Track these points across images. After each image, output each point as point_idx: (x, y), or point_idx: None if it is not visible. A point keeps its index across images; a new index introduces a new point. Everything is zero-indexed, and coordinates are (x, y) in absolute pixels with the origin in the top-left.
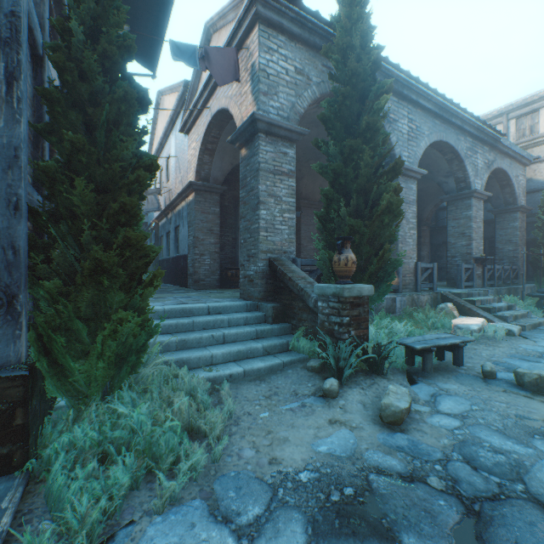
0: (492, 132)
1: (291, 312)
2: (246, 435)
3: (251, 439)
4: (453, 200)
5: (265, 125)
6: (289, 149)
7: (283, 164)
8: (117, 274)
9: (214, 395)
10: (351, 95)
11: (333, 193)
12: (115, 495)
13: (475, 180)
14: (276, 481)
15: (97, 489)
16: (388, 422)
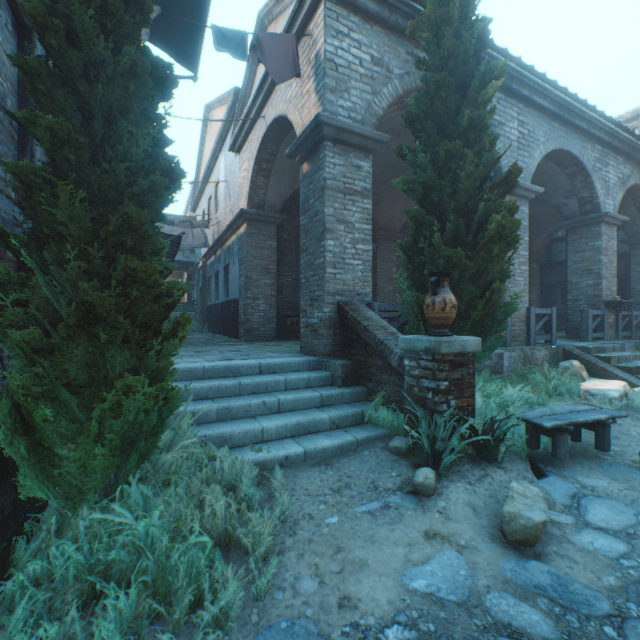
0: (629, 137)
1: (366, 372)
2: (306, 553)
3: (312, 561)
4: (575, 227)
5: (333, 130)
6: (363, 161)
7: (356, 181)
8: (117, 321)
9: (264, 486)
10: (447, 83)
11: (423, 214)
12: None
13: (606, 200)
14: None
15: None
16: (514, 540)
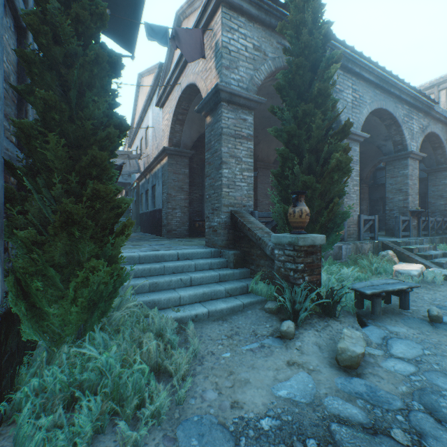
0: (426, 100)
1: (249, 258)
2: (210, 376)
3: (214, 380)
4: (391, 160)
5: (227, 95)
6: (248, 116)
7: (243, 129)
8: (87, 224)
9: (181, 334)
10: (304, 65)
11: (288, 152)
12: (78, 444)
13: (411, 143)
14: (238, 428)
15: (61, 436)
16: (344, 365)
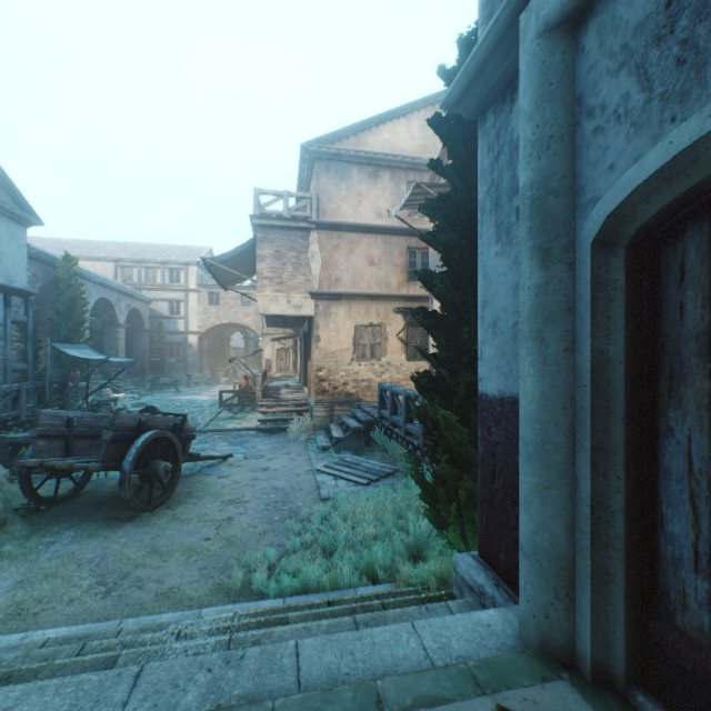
0: (131, 290)
1: None
2: None
3: None
4: (109, 326)
5: None
6: None
7: None
8: None
9: None
10: (74, 307)
11: None
12: None
13: (122, 317)
14: None
15: None
16: None
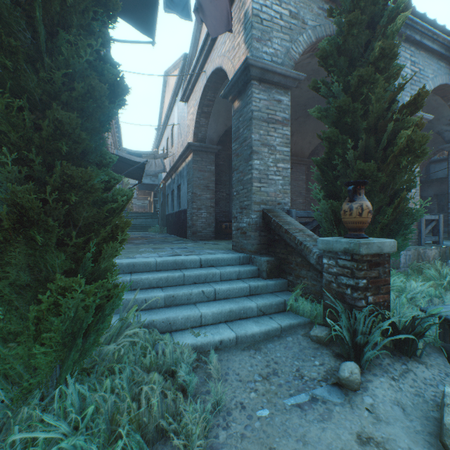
0: None
1: (286, 267)
2: None
3: None
4: None
5: (258, 71)
6: (283, 96)
7: (277, 112)
8: (46, 224)
9: (201, 369)
10: (359, 20)
11: (338, 133)
12: None
13: None
14: None
15: None
16: None
